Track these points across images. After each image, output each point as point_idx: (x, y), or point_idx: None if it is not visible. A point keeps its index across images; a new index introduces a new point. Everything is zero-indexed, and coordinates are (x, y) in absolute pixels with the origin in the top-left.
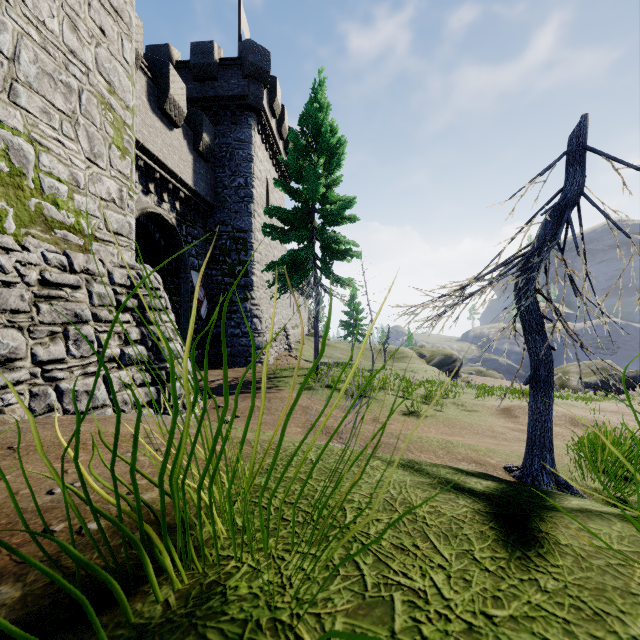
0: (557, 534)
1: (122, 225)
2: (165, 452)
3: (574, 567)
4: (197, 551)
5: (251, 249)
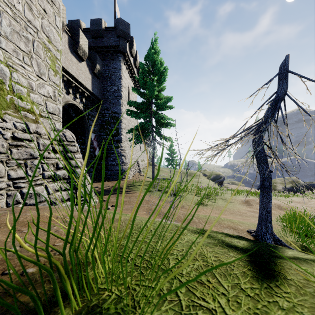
0: (284, 273)
1: (55, 109)
2: (68, 231)
3: (296, 293)
4: (87, 285)
5: (120, 122)
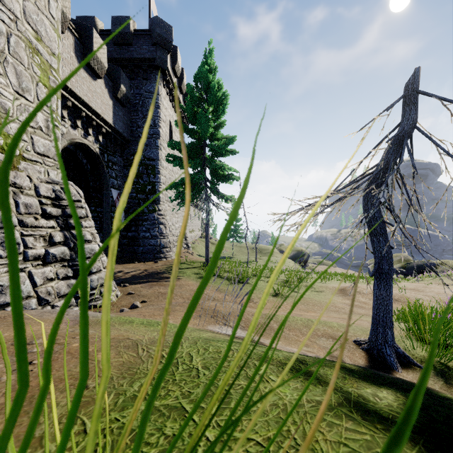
0: None
1: (48, 149)
2: None
3: None
4: None
5: (158, 173)
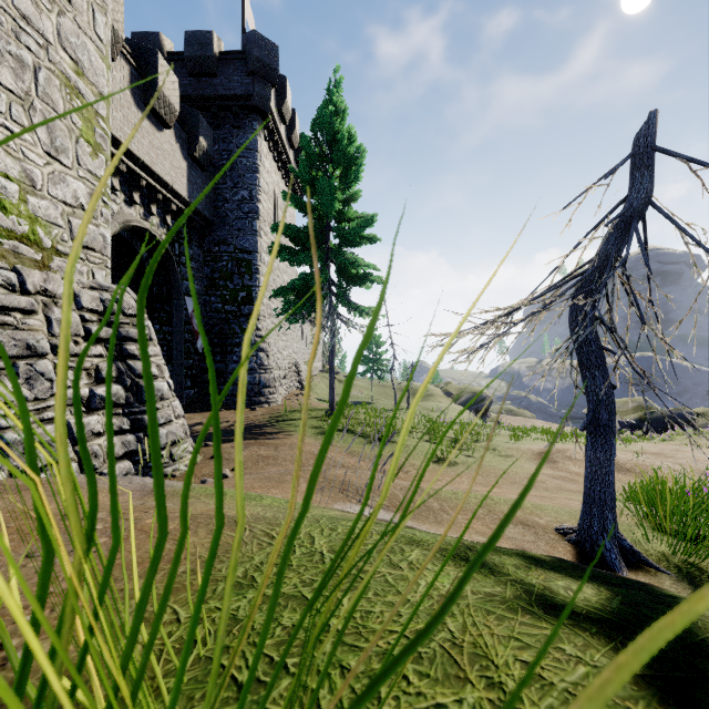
0: None
1: (94, 237)
2: None
3: None
4: None
5: (256, 272)
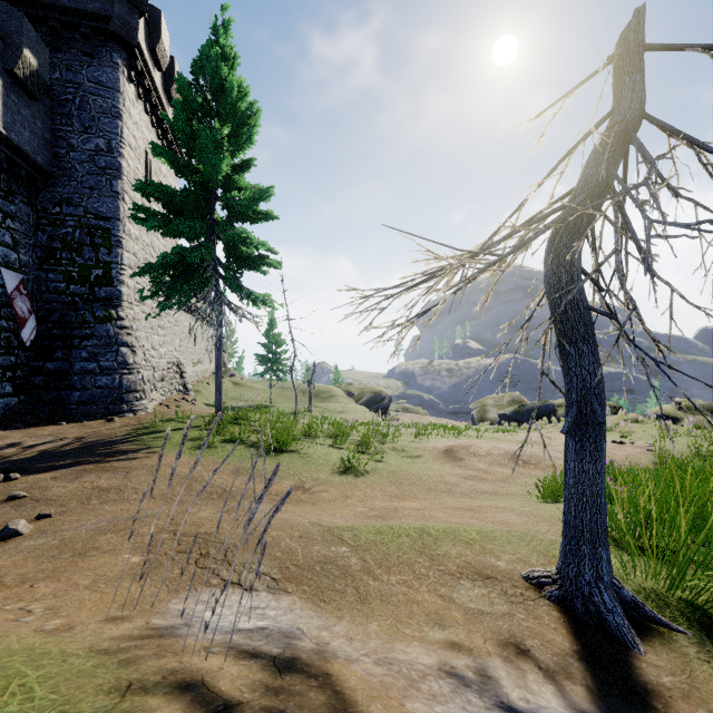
0: None
1: None
2: None
3: None
4: None
5: (118, 246)
